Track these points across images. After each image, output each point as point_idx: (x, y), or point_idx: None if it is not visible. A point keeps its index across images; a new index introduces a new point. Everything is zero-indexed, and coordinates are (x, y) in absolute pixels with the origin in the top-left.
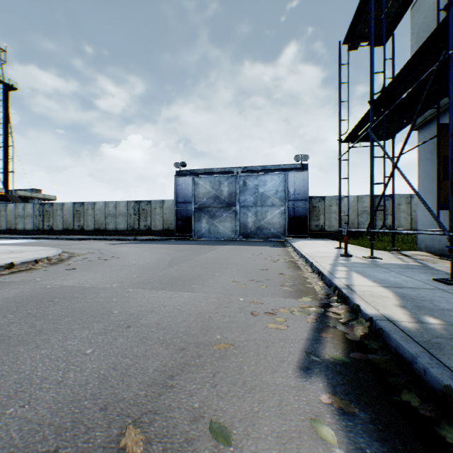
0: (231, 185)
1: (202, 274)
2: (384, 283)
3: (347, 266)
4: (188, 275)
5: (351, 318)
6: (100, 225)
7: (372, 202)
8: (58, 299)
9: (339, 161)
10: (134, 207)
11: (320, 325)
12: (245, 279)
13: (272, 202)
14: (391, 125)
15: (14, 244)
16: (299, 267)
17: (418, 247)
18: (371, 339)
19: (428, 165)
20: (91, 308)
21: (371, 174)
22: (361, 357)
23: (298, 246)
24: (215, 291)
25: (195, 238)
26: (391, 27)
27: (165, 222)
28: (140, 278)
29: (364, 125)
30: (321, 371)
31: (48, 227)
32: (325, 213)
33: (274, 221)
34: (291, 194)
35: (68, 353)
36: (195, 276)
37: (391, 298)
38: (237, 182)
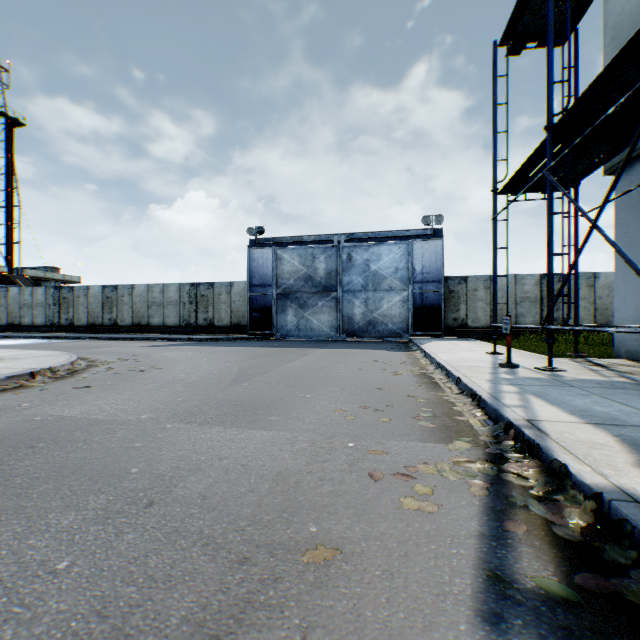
0: (329, 259)
1: (285, 397)
2: (590, 417)
3: (516, 384)
4: (264, 398)
5: (550, 486)
6: (140, 318)
7: (551, 284)
8: (44, 444)
9: (493, 222)
10: (190, 293)
11: (498, 502)
12: (354, 406)
13: (390, 285)
14: (574, 166)
15: (13, 346)
16: (438, 384)
17: (615, 352)
18: (607, 539)
19: (632, 228)
20: (94, 463)
21: (548, 240)
22: (600, 587)
23: (430, 350)
24: (307, 428)
25: (278, 338)
26: (574, 18)
27: (234, 314)
28: (187, 403)
29: (534, 166)
30: (528, 627)
31: (66, 321)
32: (467, 301)
33: (392, 313)
34: (417, 273)
35: (21, 570)
36: (274, 400)
37: (616, 448)
38: (339, 256)
